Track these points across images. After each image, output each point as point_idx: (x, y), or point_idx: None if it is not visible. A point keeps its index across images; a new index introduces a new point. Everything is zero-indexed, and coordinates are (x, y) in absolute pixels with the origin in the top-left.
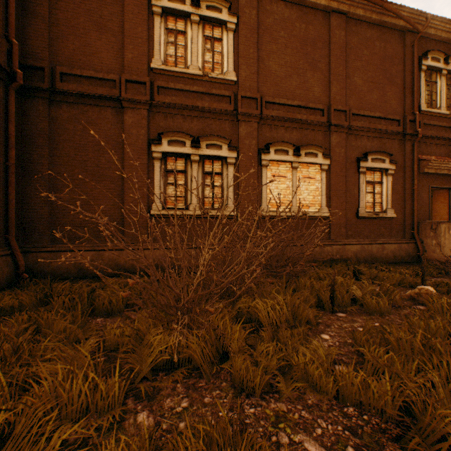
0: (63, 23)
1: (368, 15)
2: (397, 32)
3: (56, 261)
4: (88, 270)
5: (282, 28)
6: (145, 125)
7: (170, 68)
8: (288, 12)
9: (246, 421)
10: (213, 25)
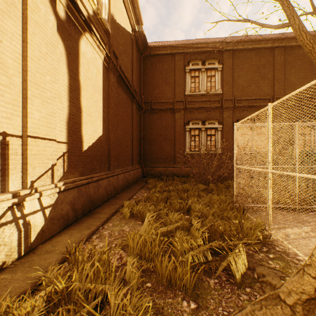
0: (154, 84)
1: (298, 44)
2: None
3: (153, 170)
4: (163, 174)
5: (245, 63)
6: (183, 118)
7: (193, 93)
8: (249, 54)
9: None
10: (211, 70)
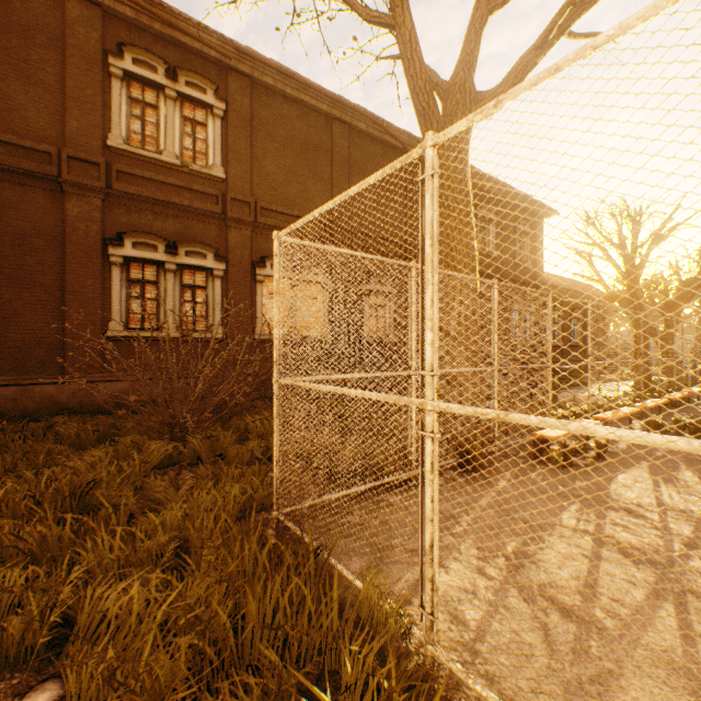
0: None
1: (371, 131)
2: (399, 153)
3: None
4: (8, 412)
5: (280, 125)
6: (99, 219)
7: (137, 150)
8: (288, 108)
9: None
10: (196, 105)
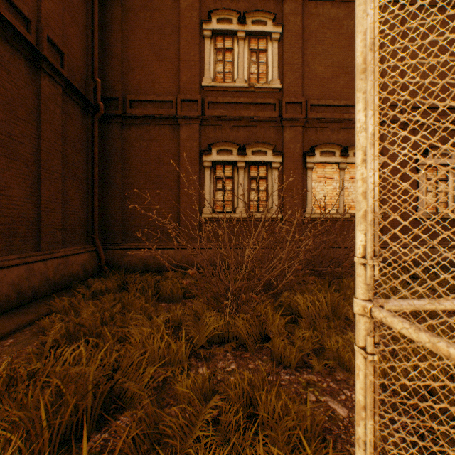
0: (131, 58)
1: None
2: None
3: (127, 256)
4: (151, 265)
5: (328, 29)
6: (197, 138)
7: (219, 84)
8: (335, 11)
9: (282, 382)
10: (258, 38)
